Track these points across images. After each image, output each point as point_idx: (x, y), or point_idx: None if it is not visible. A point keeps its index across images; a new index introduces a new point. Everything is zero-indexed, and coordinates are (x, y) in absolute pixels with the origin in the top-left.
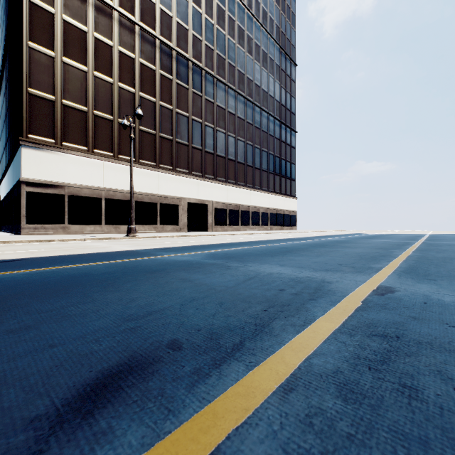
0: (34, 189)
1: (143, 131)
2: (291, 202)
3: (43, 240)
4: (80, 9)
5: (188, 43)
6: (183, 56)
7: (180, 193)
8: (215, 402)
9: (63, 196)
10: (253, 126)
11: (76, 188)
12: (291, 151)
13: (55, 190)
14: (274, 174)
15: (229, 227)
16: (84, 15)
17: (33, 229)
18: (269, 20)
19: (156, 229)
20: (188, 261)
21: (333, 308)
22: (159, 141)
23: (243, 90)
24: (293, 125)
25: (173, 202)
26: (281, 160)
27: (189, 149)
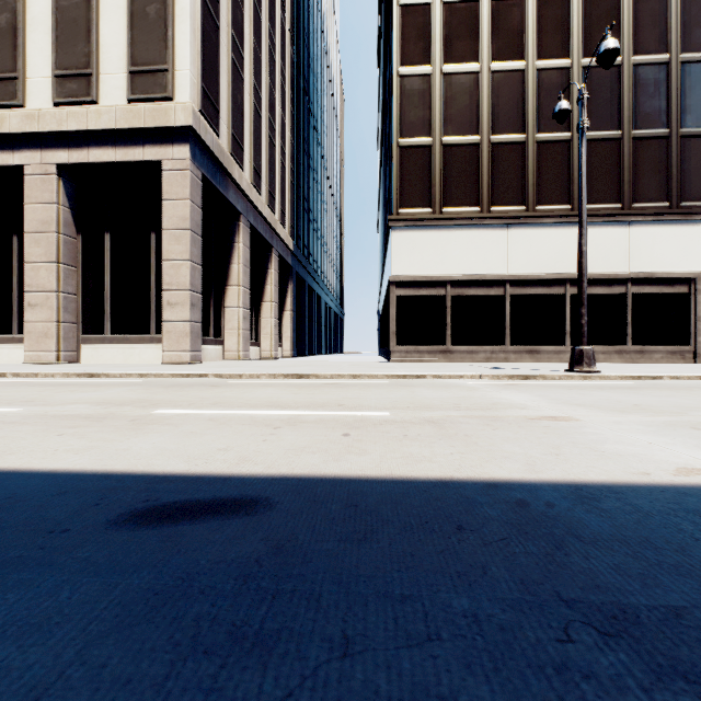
0: (405, 291)
1: (590, 141)
2: None
3: (408, 375)
4: None
5: None
6: None
7: (692, 264)
8: None
9: (443, 298)
10: None
11: (462, 283)
12: None
13: (431, 289)
14: None
15: None
16: None
17: (403, 353)
18: None
19: (623, 355)
20: None
21: None
22: (630, 151)
23: None
24: None
25: (669, 289)
26: None
27: None
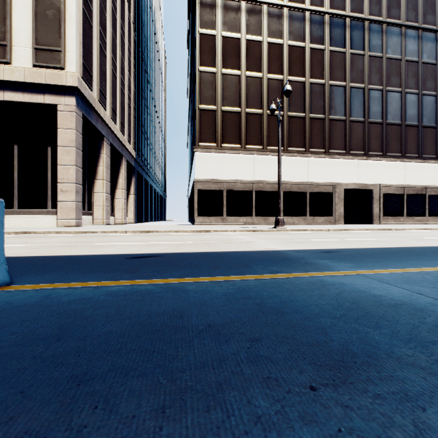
0: (202, 187)
1: (292, 117)
2: None
3: (202, 230)
4: (235, 20)
5: None
6: (337, 16)
7: (334, 179)
8: None
9: (222, 191)
10: None
11: (231, 183)
12: None
13: (216, 186)
14: None
15: (407, 218)
16: (238, 23)
17: (201, 220)
18: None
19: (305, 221)
20: (419, 308)
21: None
22: (309, 124)
23: (433, 22)
24: None
25: (325, 190)
26: None
27: (346, 125)
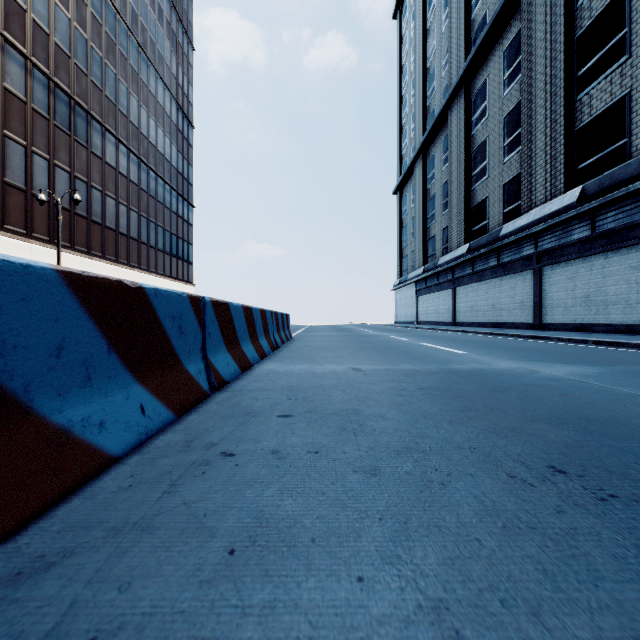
0: None
1: (10, 185)
2: (189, 289)
3: None
4: None
5: (70, 74)
6: (63, 91)
7: None
8: None
9: None
10: (148, 194)
11: None
12: (189, 229)
13: None
14: (171, 255)
15: None
16: None
17: None
18: (165, 67)
19: None
20: None
21: None
22: (32, 202)
23: (137, 148)
24: (191, 198)
25: None
26: (178, 239)
27: (71, 216)
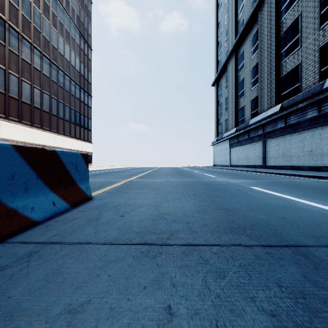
0: None
1: None
2: (88, 146)
3: None
4: None
5: None
6: None
7: None
8: (100, 190)
9: None
10: (57, 84)
11: None
12: (88, 110)
13: None
14: (75, 124)
15: None
16: None
17: None
18: (71, 8)
19: None
20: None
21: (117, 183)
22: None
23: (48, 54)
24: (90, 91)
25: None
26: (80, 114)
27: None
